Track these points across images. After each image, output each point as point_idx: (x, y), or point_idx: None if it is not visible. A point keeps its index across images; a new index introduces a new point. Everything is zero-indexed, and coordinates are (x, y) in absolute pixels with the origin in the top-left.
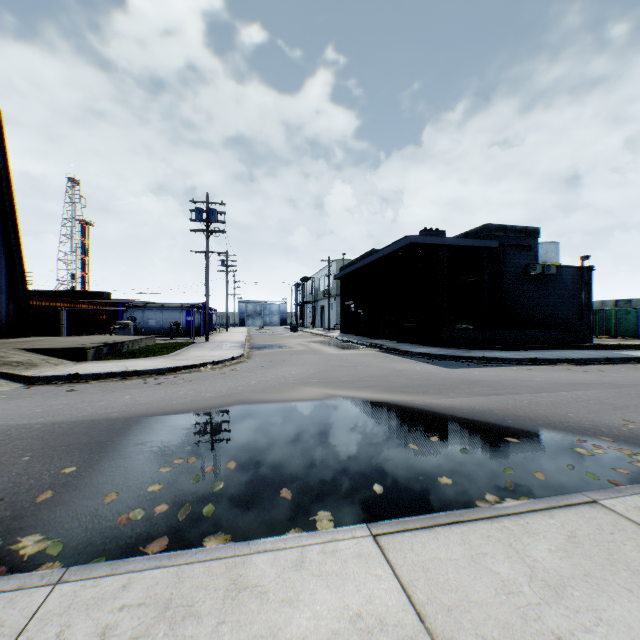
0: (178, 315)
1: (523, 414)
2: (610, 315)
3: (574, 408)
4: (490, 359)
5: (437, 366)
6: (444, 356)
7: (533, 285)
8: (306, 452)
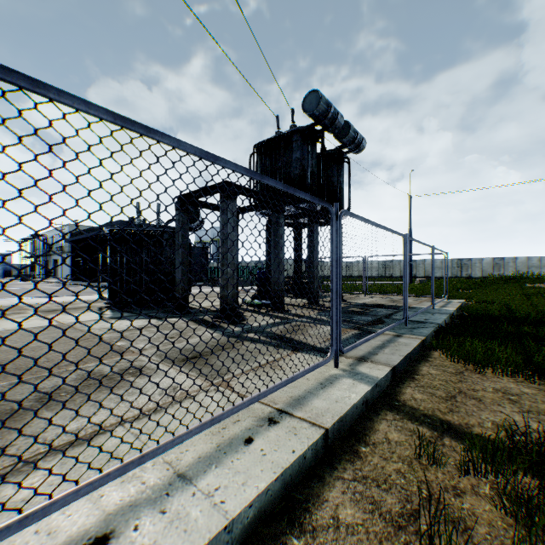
0: None
1: None
2: None
3: None
4: None
5: None
6: None
7: None
8: None
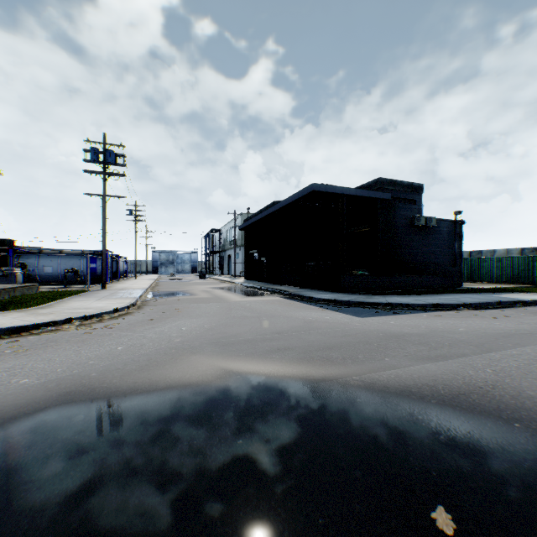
0: (78, 262)
1: (516, 402)
2: (470, 263)
3: None
4: (395, 305)
5: (347, 314)
6: (349, 302)
7: (418, 235)
8: None
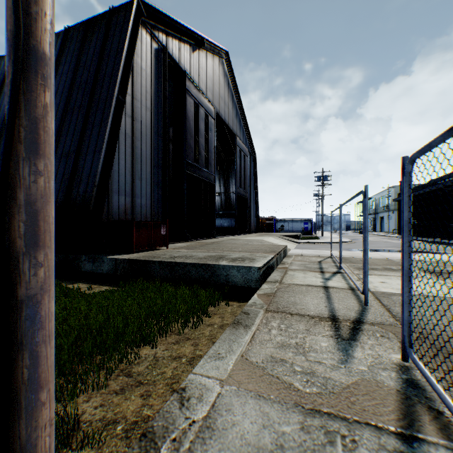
0: (300, 224)
1: None
2: None
3: None
4: None
5: None
6: None
7: None
8: None
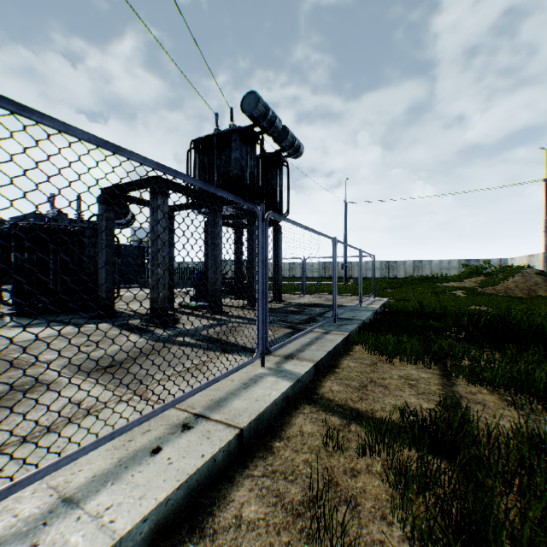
0: None
1: None
2: None
3: None
4: None
5: None
6: None
7: None
8: None
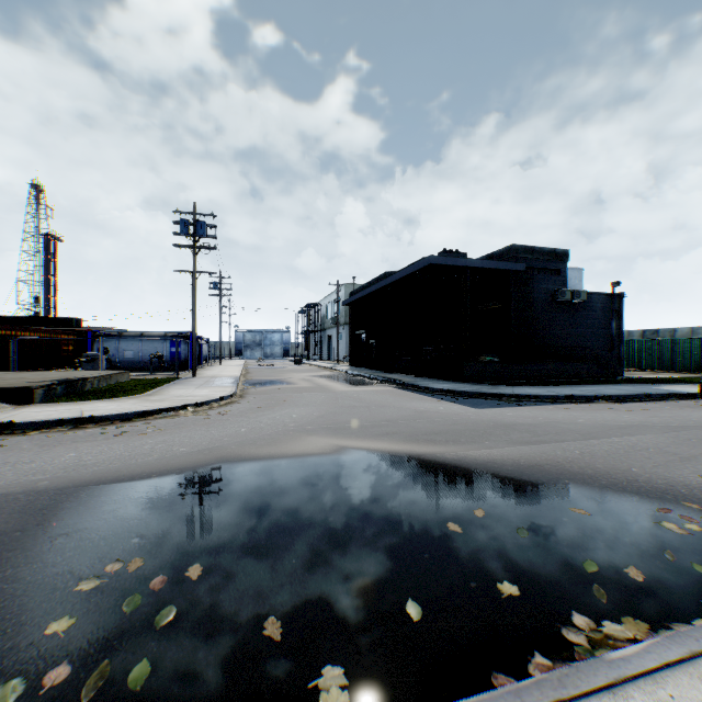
0: (161, 346)
1: (580, 470)
2: (639, 346)
3: (636, 460)
4: (521, 396)
5: (463, 405)
6: (469, 393)
7: (562, 313)
8: (307, 542)
